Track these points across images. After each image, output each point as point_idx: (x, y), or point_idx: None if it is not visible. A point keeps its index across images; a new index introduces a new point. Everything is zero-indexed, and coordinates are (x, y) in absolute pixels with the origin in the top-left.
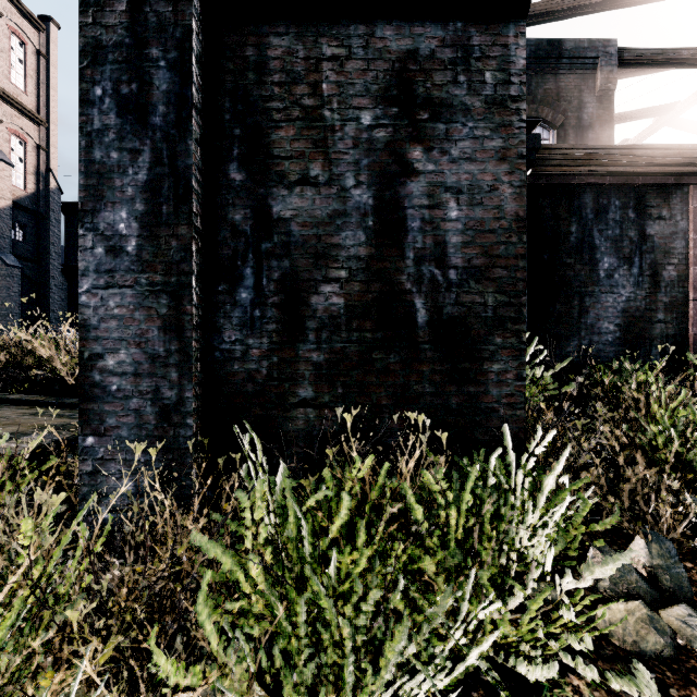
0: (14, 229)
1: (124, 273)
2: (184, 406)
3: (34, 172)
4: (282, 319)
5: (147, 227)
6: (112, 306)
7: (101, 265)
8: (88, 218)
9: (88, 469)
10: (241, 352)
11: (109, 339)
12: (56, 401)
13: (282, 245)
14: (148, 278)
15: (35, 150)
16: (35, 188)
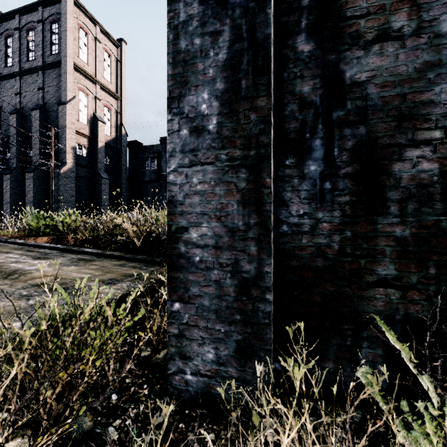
0: (106, 158)
1: (206, 151)
2: (263, 281)
3: (114, 126)
4: (356, 191)
5: (226, 104)
6: (195, 183)
7: (186, 145)
8: (175, 104)
9: (175, 332)
10: (309, 226)
11: (192, 213)
12: (131, 256)
13: (356, 111)
14: (228, 153)
15: (115, 114)
16: (115, 135)
